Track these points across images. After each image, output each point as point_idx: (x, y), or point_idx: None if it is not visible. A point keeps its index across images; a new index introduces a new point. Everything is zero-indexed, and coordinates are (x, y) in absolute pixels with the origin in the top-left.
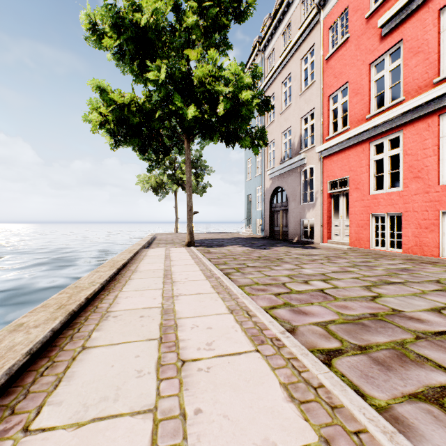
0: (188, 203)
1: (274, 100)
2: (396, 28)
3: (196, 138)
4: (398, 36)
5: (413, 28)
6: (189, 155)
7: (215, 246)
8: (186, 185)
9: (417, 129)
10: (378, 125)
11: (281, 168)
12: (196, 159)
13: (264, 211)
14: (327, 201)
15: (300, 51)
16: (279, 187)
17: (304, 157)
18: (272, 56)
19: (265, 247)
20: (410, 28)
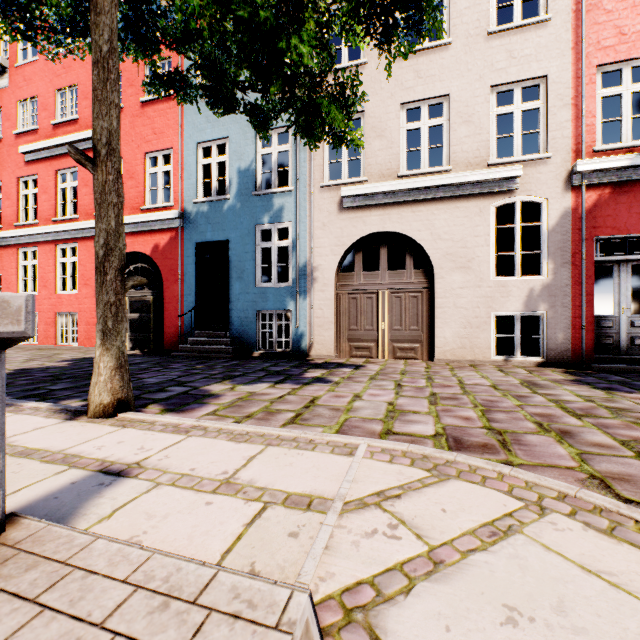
0: None
1: None
2: (35, 162)
3: None
4: (36, 170)
5: (44, 171)
6: None
7: None
8: None
9: (46, 249)
10: (23, 236)
11: None
12: None
13: None
14: None
15: None
16: None
17: None
18: None
19: None
20: (42, 170)
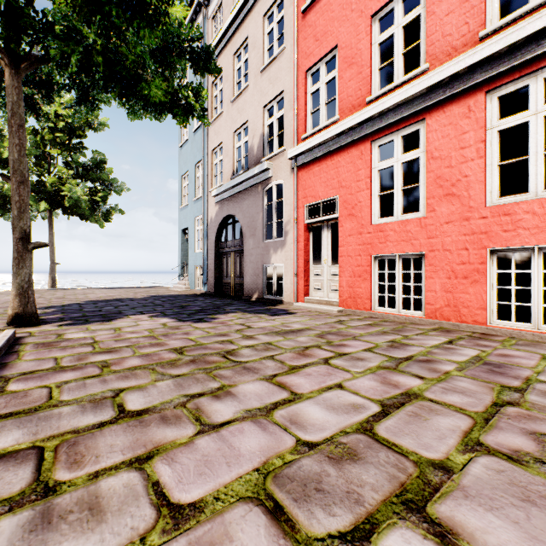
0: (15, 222)
1: (223, 82)
2: None
3: (94, 129)
4: None
5: None
6: (17, 107)
7: (96, 319)
8: (10, 179)
9: (450, 116)
10: (387, 111)
11: (234, 186)
12: (95, 166)
13: (207, 253)
14: (304, 235)
15: (262, 3)
16: (229, 217)
17: (269, 167)
18: (219, 14)
19: (204, 316)
20: None
